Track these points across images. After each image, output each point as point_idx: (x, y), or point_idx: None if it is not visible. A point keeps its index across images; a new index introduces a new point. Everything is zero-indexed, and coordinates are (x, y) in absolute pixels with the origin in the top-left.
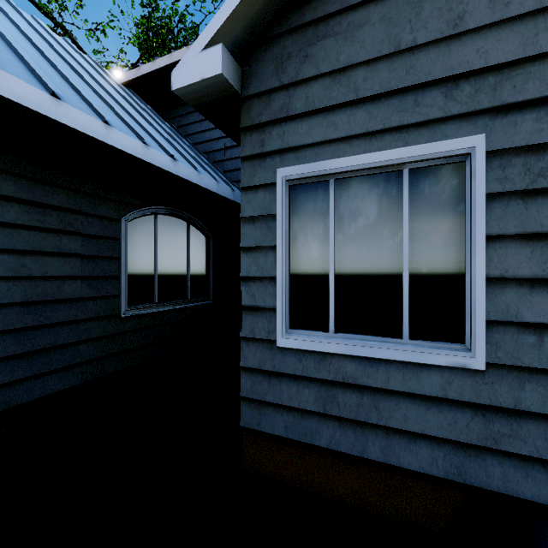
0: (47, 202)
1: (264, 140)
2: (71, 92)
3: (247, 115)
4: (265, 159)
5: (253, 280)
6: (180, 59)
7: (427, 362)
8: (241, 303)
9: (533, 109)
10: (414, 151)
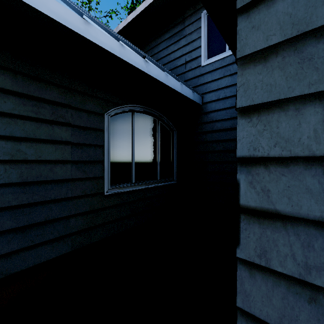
0: (41, 96)
1: None
2: (60, 1)
3: None
4: None
5: (264, 163)
6: (152, 1)
7: None
8: (237, 201)
9: None
10: None
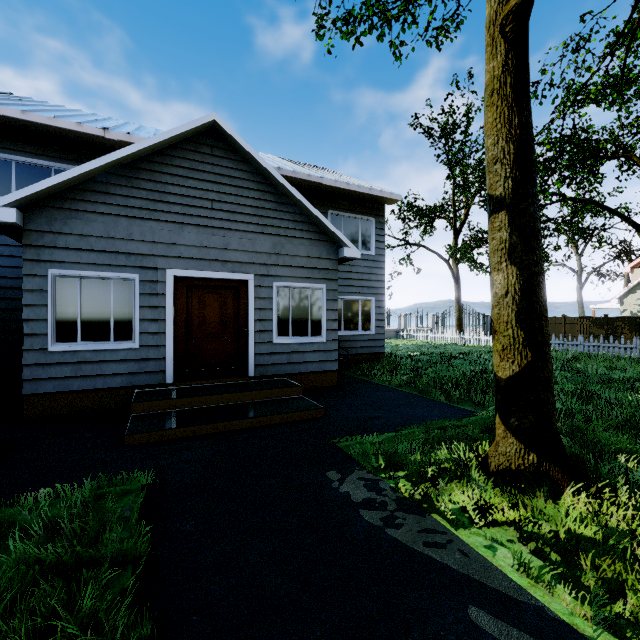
0: None
1: (40, 254)
2: None
3: (28, 238)
4: (40, 263)
5: (32, 321)
6: None
7: (120, 348)
8: (23, 332)
9: (152, 270)
10: (115, 275)
